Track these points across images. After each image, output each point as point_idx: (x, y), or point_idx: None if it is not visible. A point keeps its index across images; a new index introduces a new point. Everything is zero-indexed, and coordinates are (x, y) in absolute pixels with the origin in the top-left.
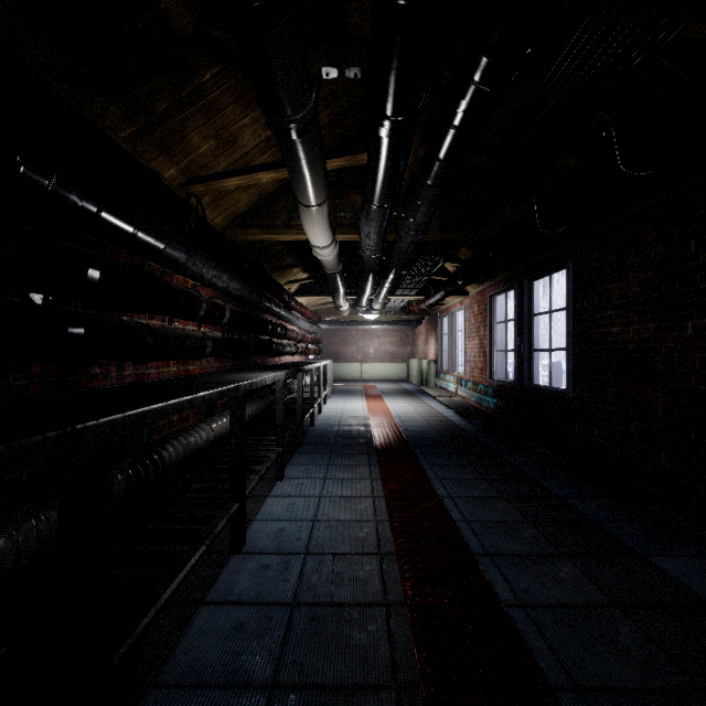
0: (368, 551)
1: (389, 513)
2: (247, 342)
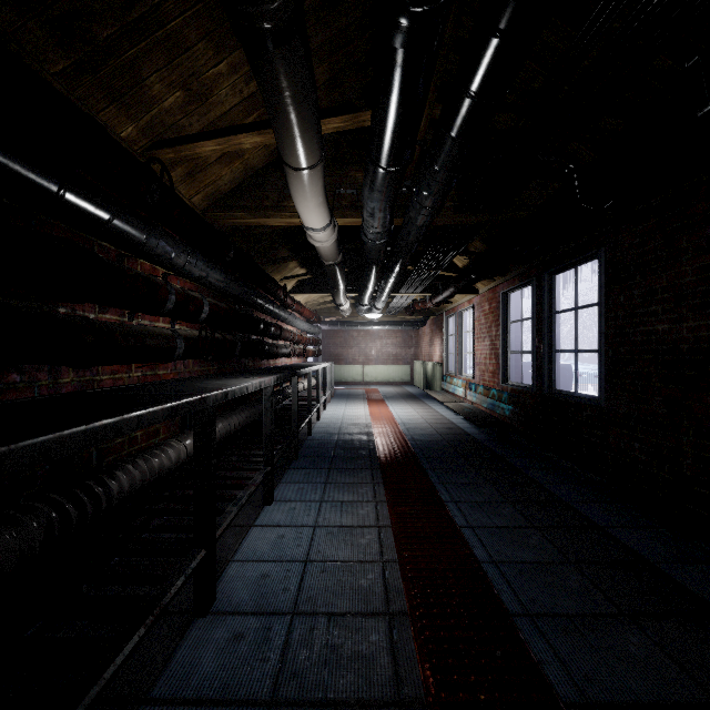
0: (374, 609)
1: (399, 550)
2: (233, 342)
